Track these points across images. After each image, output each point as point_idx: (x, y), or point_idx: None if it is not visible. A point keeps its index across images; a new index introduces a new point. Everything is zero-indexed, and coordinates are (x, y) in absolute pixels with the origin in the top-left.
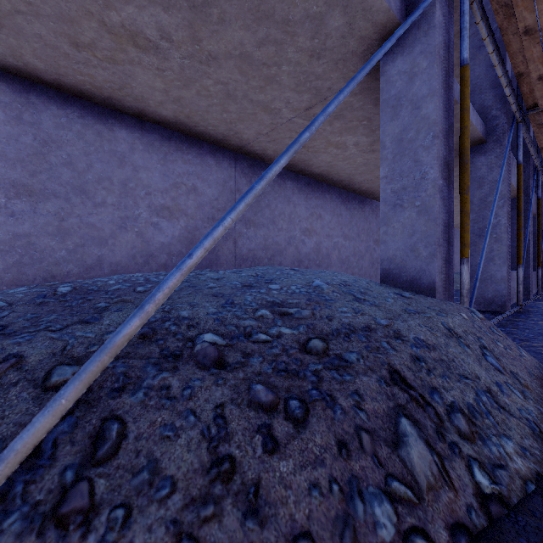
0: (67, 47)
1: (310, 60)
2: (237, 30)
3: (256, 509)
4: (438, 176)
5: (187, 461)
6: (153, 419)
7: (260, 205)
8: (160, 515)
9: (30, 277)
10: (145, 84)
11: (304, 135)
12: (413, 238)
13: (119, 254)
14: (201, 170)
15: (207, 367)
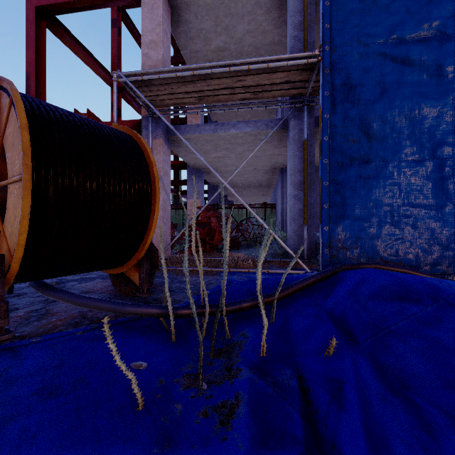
0: None
1: None
2: None
3: None
4: None
5: None
6: None
7: None
8: None
9: None
10: None
11: None
12: None
13: None
14: None
15: None
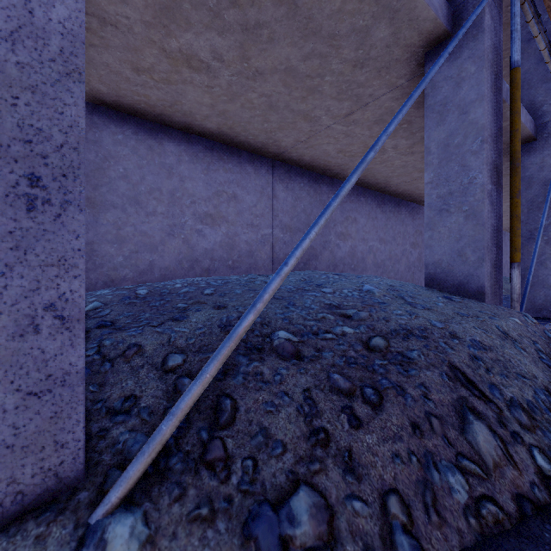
0: (129, 72)
1: (353, 70)
2: (285, 47)
3: (352, 468)
4: (487, 180)
5: (291, 430)
6: (255, 397)
7: (296, 210)
8: (280, 466)
9: (93, 280)
10: (194, 100)
11: (370, 155)
12: (460, 243)
13: (167, 259)
14: (241, 178)
15: (288, 359)
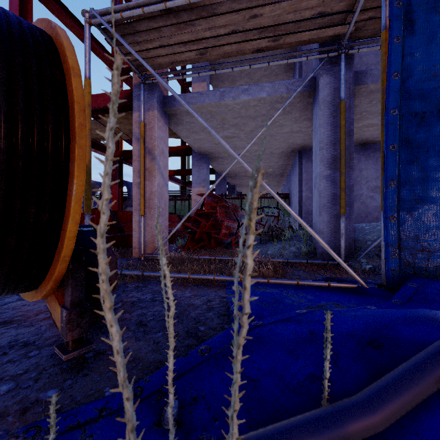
0: None
1: None
2: None
3: None
4: None
5: None
6: None
7: None
8: None
9: None
10: (368, 135)
11: None
12: None
13: None
14: None
15: None
